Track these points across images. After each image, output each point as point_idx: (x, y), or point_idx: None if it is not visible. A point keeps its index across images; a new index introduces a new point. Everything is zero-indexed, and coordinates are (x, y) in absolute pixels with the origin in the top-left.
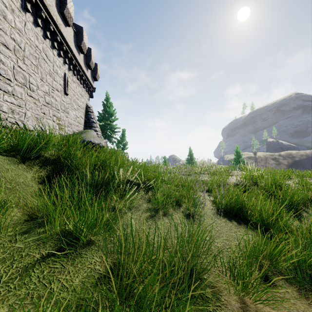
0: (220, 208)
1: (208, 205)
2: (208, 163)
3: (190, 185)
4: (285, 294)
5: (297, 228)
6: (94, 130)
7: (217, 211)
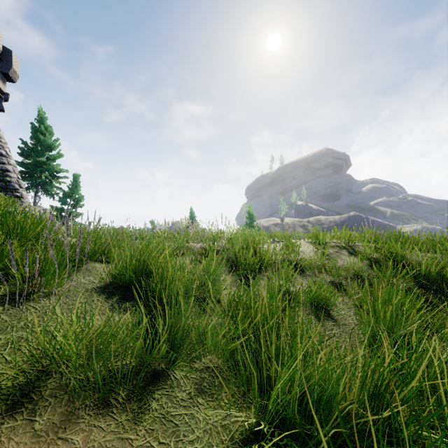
0: (118, 280)
1: (102, 278)
2: (186, 223)
3: (83, 247)
4: (15, 430)
5: (218, 299)
6: (1, 169)
7: (107, 286)
